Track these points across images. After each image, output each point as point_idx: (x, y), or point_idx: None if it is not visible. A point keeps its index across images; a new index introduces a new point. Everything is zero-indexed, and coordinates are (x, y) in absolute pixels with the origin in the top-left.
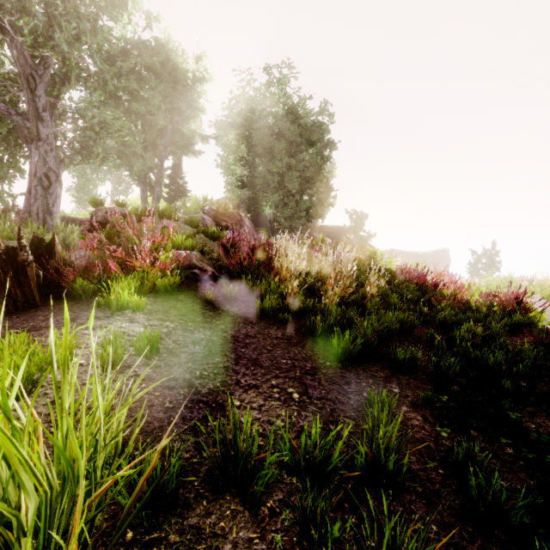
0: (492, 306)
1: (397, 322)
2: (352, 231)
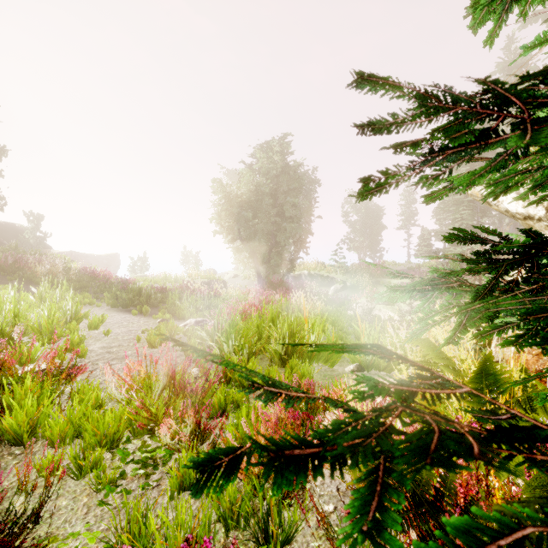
0: (119, 283)
1: (83, 285)
2: (29, 231)
